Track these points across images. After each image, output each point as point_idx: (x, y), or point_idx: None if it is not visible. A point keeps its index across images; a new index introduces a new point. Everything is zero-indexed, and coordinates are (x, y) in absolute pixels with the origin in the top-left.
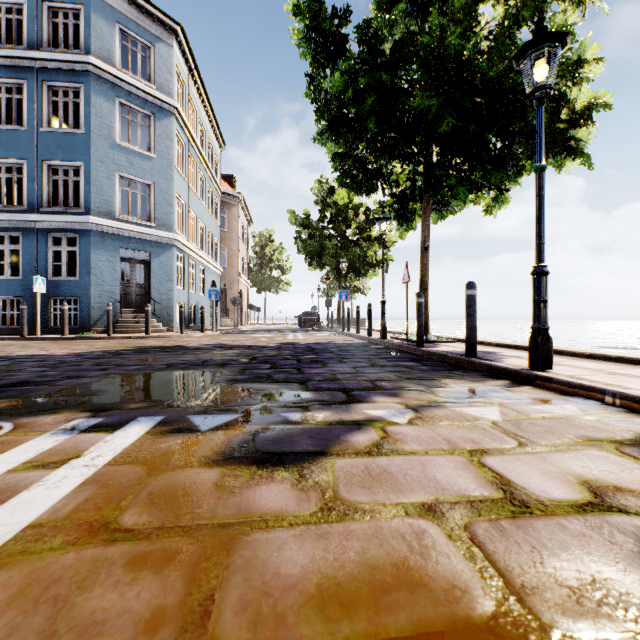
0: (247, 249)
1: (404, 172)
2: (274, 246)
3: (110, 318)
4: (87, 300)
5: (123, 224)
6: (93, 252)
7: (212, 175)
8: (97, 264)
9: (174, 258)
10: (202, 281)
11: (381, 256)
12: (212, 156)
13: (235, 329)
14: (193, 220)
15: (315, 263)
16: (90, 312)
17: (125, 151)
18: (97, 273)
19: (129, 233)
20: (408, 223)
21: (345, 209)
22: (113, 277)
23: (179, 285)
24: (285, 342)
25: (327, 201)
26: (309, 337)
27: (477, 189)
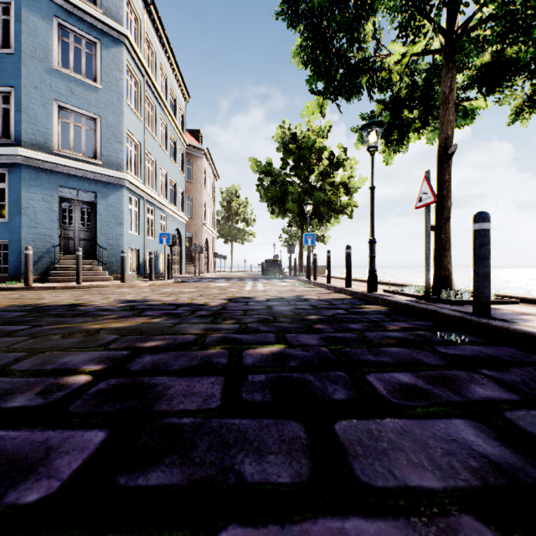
0: (213, 201)
1: (402, 60)
2: (240, 201)
3: (28, 264)
4: (17, 244)
5: (61, 159)
6: (24, 189)
7: (175, 124)
8: (29, 203)
9: (124, 200)
10: (164, 228)
11: (346, 201)
12: (176, 106)
13: (196, 277)
14: (152, 165)
15: (277, 211)
16: (20, 258)
17: (65, 78)
18: (29, 214)
19: (70, 170)
20: (398, 141)
21: (308, 153)
22: (50, 219)
23: (132, 230)
24: (237, 297)
25: (289, 147)
26: (270, 287)
27: (513, 76)
